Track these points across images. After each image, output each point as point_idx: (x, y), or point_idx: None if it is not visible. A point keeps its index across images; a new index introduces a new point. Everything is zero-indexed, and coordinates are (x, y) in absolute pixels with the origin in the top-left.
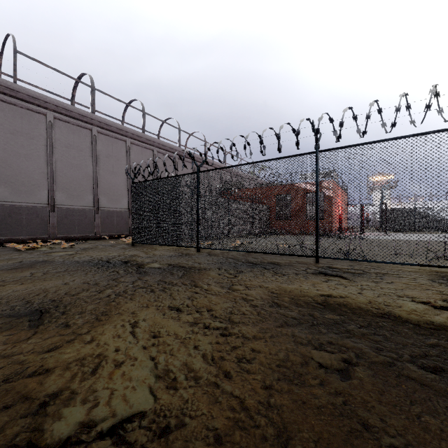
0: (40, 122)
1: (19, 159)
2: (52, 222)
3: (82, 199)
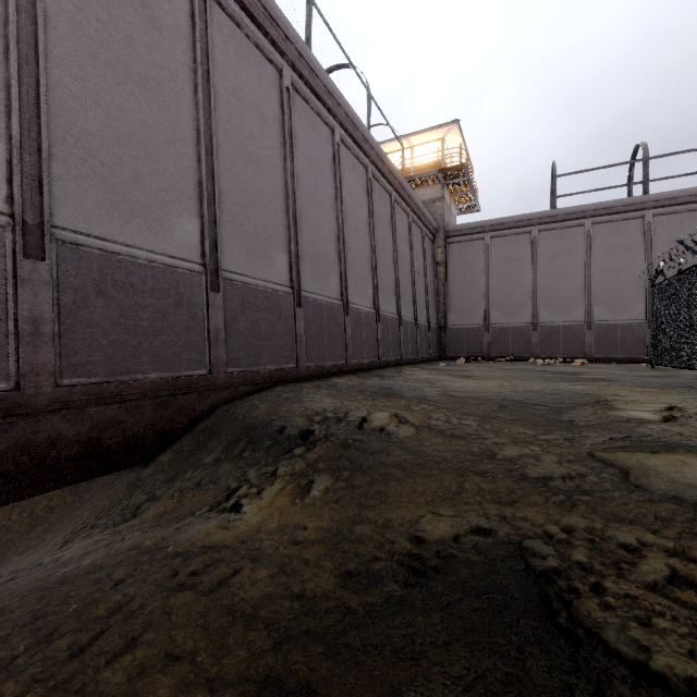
0: (577, 236)
1: (558, 280)
2: (588, 340)
3: (627, 312)
